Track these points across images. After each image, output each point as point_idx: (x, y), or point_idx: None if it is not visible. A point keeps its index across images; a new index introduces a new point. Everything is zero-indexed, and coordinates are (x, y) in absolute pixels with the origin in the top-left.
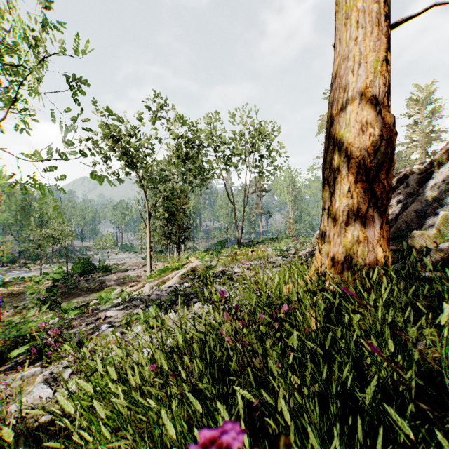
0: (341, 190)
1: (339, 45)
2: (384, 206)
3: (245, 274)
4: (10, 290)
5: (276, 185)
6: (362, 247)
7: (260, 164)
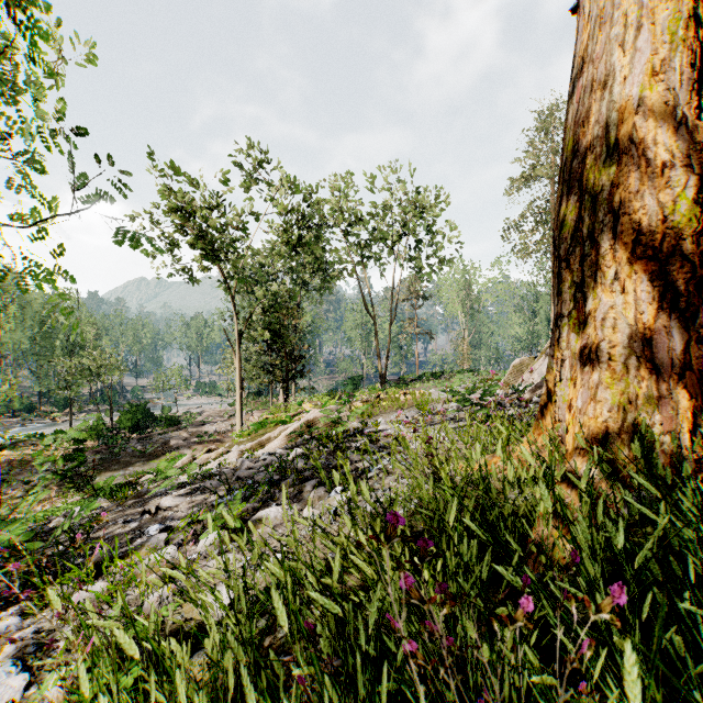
0: (598, 278)
1: (591, 0)
2: (690, 308)
3: (404, 437)
4: (22, 455)
5: (441, 289)
6: (646, 389)
7: (416, 254)
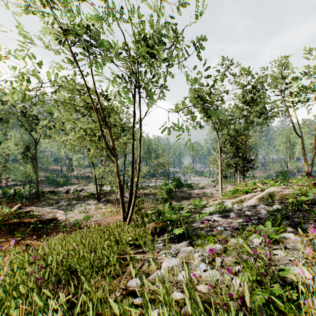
0: None
1: None
2: None
3: None
4: (144, 192)
5: None
6: None
7: None
